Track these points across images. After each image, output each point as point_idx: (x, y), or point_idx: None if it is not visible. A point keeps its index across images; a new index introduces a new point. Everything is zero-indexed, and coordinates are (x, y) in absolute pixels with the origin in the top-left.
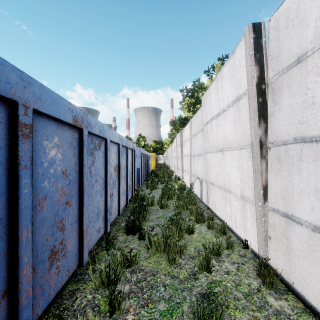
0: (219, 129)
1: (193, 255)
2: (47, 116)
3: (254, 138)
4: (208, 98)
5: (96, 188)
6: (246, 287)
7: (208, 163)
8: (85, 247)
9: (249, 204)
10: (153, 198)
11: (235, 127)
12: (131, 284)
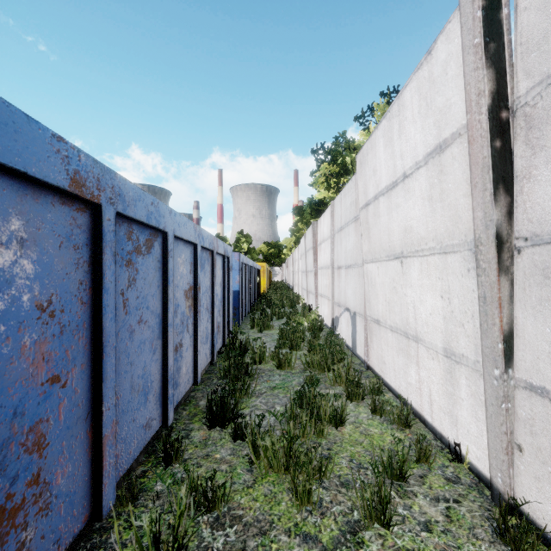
0: (393, 214)
1: (348, 478)
2: None
3: (484, 228)
4: (369, 156)
5: (140, 337)
6: None
7: (368, 281)
8: (109, 474)
9: (466, 370)
10: (264, 349)
11: (431, 208)
12: None
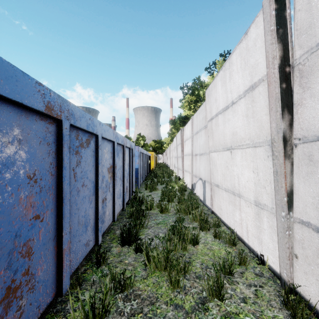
0: (226, 124)
1: (200, 273)
2: None
3: (276, 133)
4: (213, 91)
5: (83, 194)
6: None
7: (212, 163)
8: (66, 270)
9: (267, 213)
10: (152, 201)
11: (247, 121)
12: (123, 318)
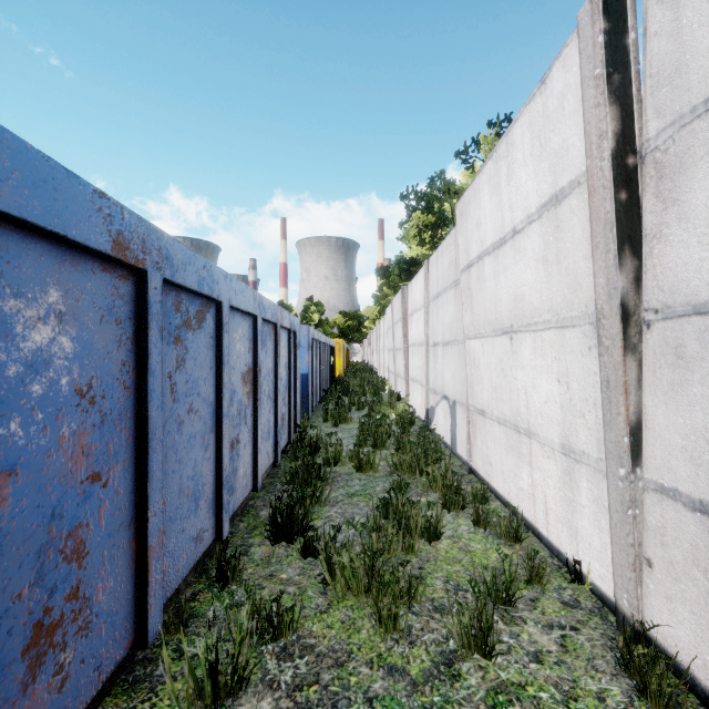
0: (501, 279)
1: (443, 601)
2: (17, 223)
3: (606, 297)
4: (472, 206)
5: (190, 430)
6: (593, 704)
7: (471, 362)
8: (155, 592)
9: (587, 470)
10: (340, 447)
11: (546, 271)
12: (278, 694)
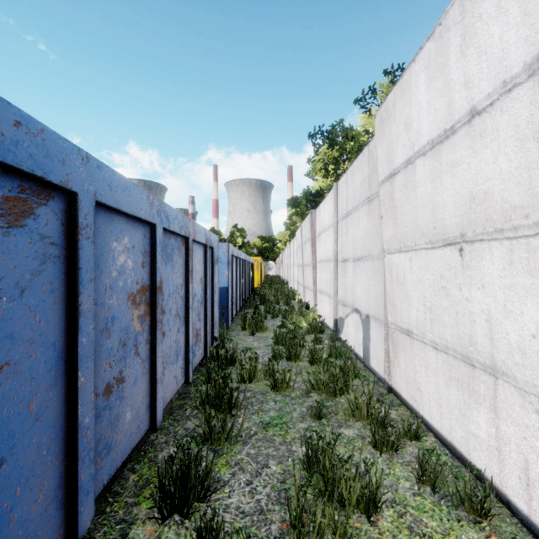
0: (445, 179)
1: None
2: None
3: None
4: (398, 107)
5: None
6: None
7: (392, 278)
8: None
9: None
10: (255, 363)
11: None
12: None
